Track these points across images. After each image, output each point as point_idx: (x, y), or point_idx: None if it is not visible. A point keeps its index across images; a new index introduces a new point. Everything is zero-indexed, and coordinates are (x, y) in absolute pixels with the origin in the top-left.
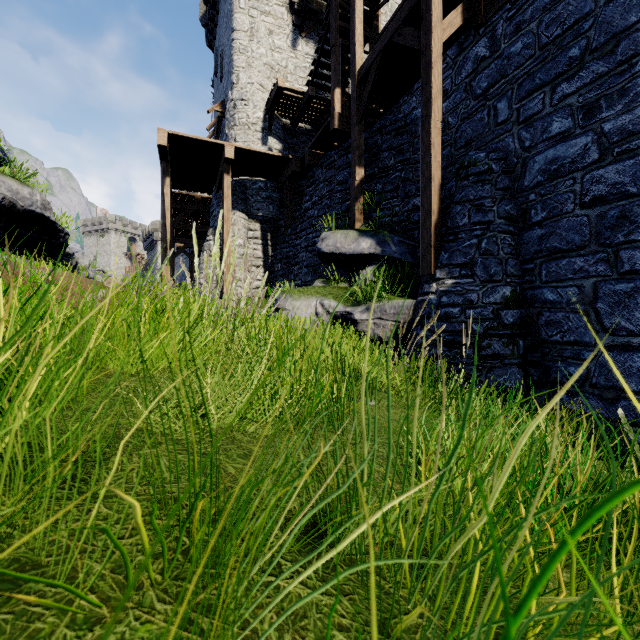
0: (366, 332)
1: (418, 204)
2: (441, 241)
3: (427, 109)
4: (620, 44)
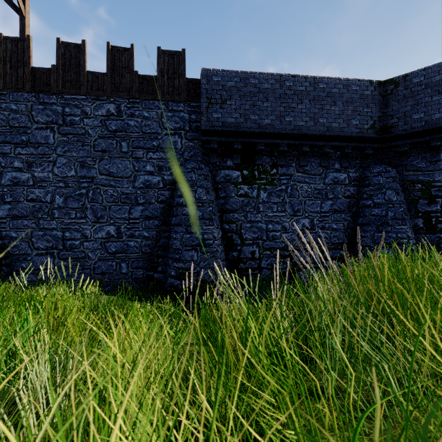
0: None
1: None
2: None
3: None
4: (40, 147)
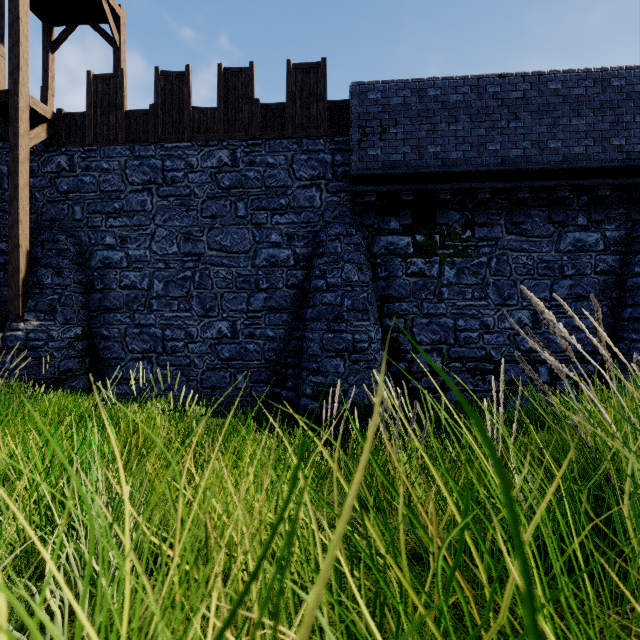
0: None
1: (5, 249)
2: (29, 292)
3: (16, 193)
4: (135, 216)
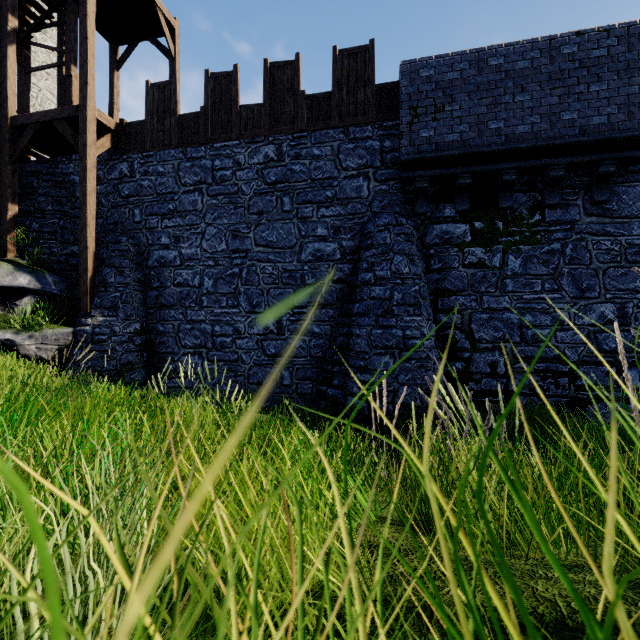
0: (28, 354)
1: (76, 251)
2: (95, 290)
3: (84, 199)
4: (187, 216)
